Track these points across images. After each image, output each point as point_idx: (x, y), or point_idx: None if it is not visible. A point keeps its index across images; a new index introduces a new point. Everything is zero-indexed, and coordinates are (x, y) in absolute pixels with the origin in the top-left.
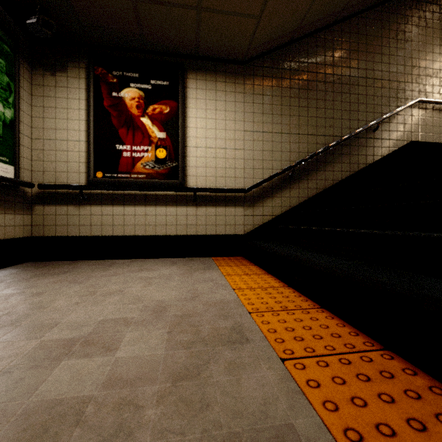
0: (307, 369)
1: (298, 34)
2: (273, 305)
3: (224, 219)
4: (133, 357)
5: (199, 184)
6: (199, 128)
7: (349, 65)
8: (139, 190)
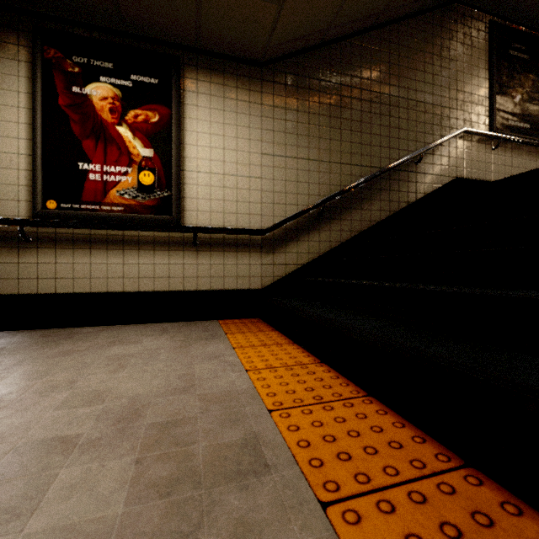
0: (364, 521)
1: (329, 36)
2: (302, 395)
3: (235, 270)
4: (60, 529)
5: (202, 222)
6: (202, 146)
7: (389, 82)
8: (114, 228)
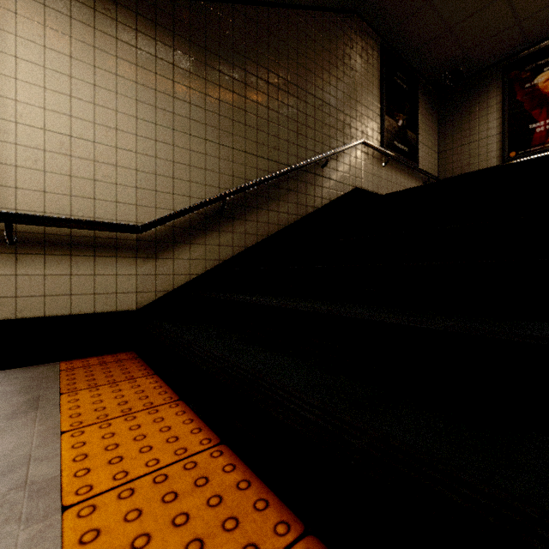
0: None
1: None
2: None
3: (91, 283)
4: None
5: (26, 207)
6: (26, 81)
7: (297, 72)
8: None
